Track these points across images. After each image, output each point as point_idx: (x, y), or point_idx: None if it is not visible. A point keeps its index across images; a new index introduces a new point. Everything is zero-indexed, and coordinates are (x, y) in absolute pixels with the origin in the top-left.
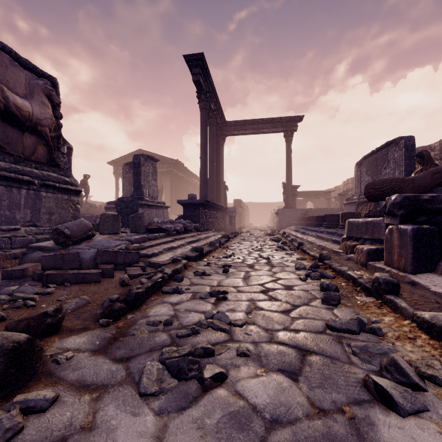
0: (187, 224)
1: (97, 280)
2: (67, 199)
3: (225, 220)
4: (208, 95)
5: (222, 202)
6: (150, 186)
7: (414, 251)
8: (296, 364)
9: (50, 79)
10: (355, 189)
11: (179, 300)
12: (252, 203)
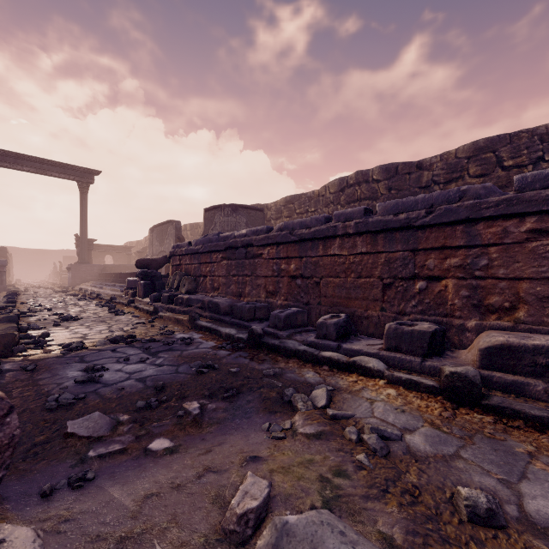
0: None
1: None
2: None
3: None
4: None
5: None
6: None
7: (144, 290)
8: (99, 317)
9: None
10: (149, 250)
11: (39, 317)
12: (15, 248)
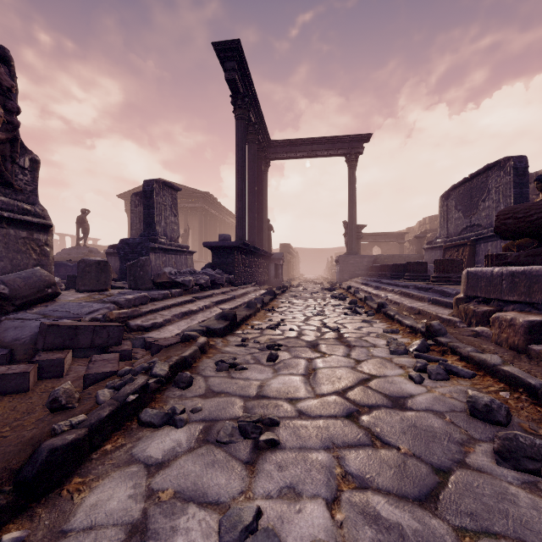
0: (216, 276)
1: (19, 388)
2: (26, 238)
3: (269, 270)
4: (246, 101)
5: (266, 246)
6: (167, 224)
7: None
8: None
9: None
10: (439, 229)
11: (170, 451)
12: (303, 249)
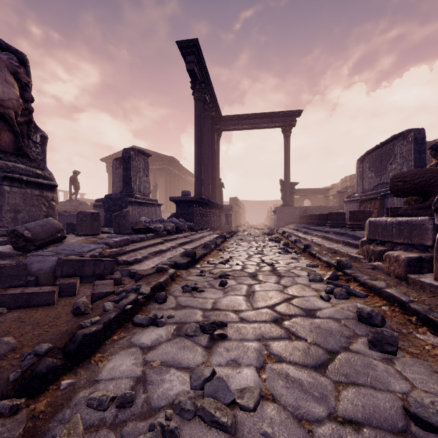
0: (180, 223)
1: (48, 302)
2: (38, 195)
3: (221, 218)
4: (203, 86)
5: (218, 199)
6: (141, 183)
7: None
8: None
9: (18, 54)
10: (356, 186)
11: (156, 340)
12: (248, 201)
